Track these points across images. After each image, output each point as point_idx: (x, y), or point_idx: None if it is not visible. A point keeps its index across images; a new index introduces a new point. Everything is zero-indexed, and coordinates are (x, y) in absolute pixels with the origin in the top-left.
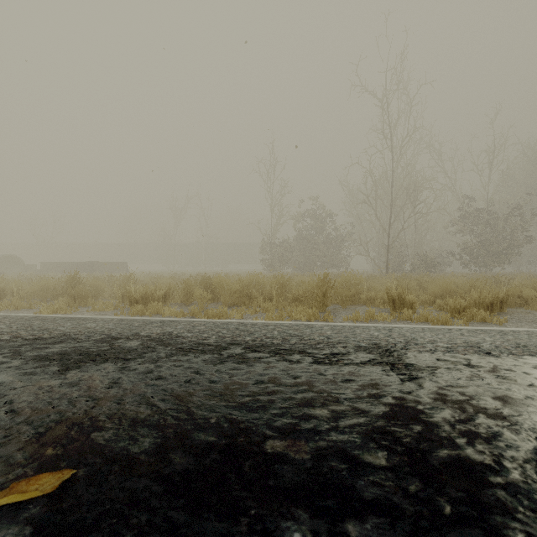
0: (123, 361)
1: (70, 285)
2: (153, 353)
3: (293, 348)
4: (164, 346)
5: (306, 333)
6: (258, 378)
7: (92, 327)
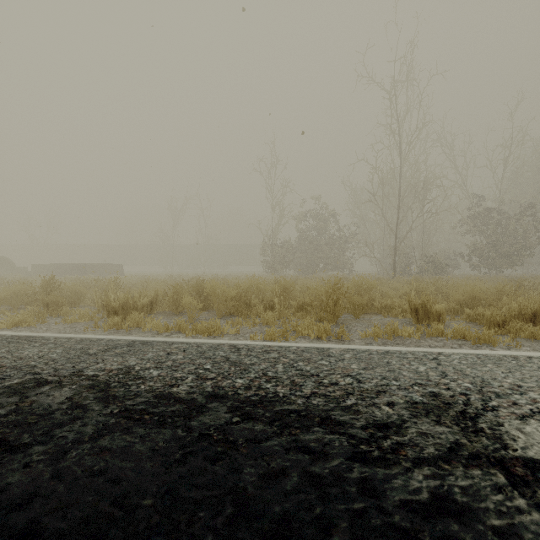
0: (3, 454)
1: (45, 291)
2: (73, 426)
3: (309, 409)
4: (104, 403)
5: (323, 369)
6: (248, 533)
7: (27, 357)
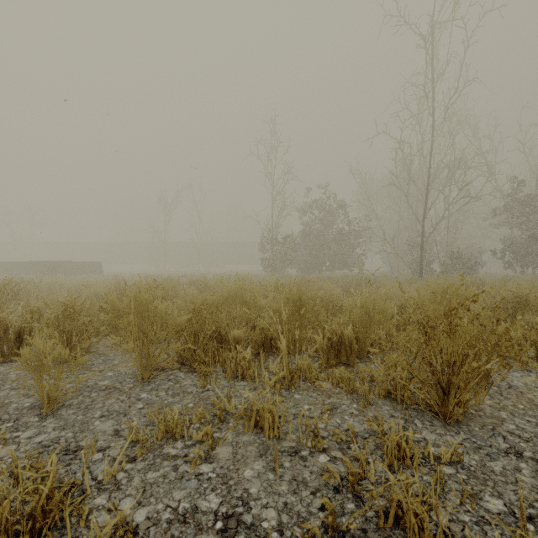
0: None
1: None
2: None
3: None
4: None
5: None
6: None
7: None
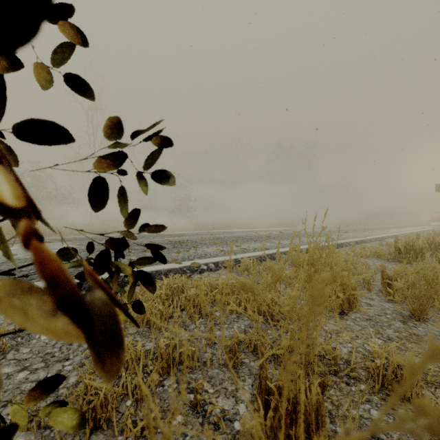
0: None
1: None
2: None
3: None
4: None
5: None
6: None
7: None
